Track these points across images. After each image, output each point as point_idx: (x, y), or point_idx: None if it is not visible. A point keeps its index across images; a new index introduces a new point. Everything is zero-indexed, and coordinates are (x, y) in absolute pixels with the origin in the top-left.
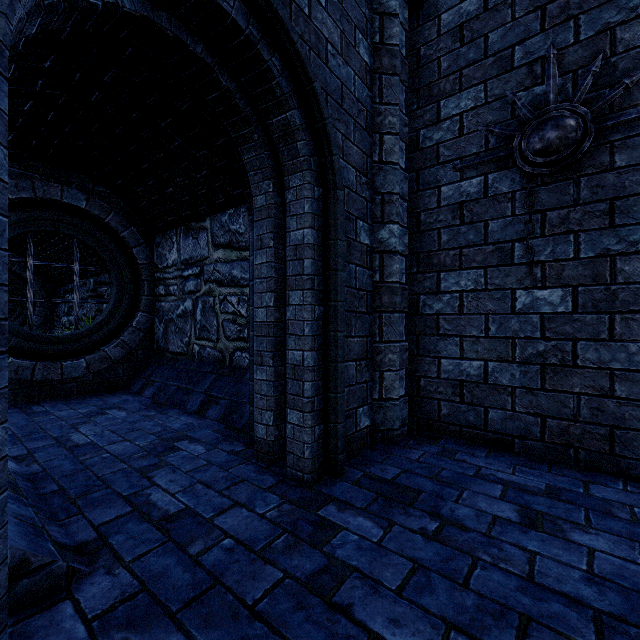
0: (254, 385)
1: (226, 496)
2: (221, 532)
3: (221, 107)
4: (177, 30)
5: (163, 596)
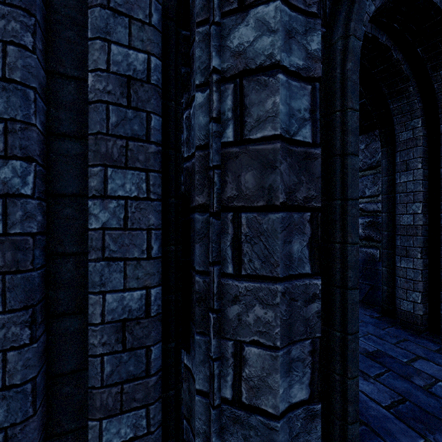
0: (397, 271)
1: (403, 349)
2: (428, 375)
3: (383, 74)
4: (374, 31)
5: (427, 409)
